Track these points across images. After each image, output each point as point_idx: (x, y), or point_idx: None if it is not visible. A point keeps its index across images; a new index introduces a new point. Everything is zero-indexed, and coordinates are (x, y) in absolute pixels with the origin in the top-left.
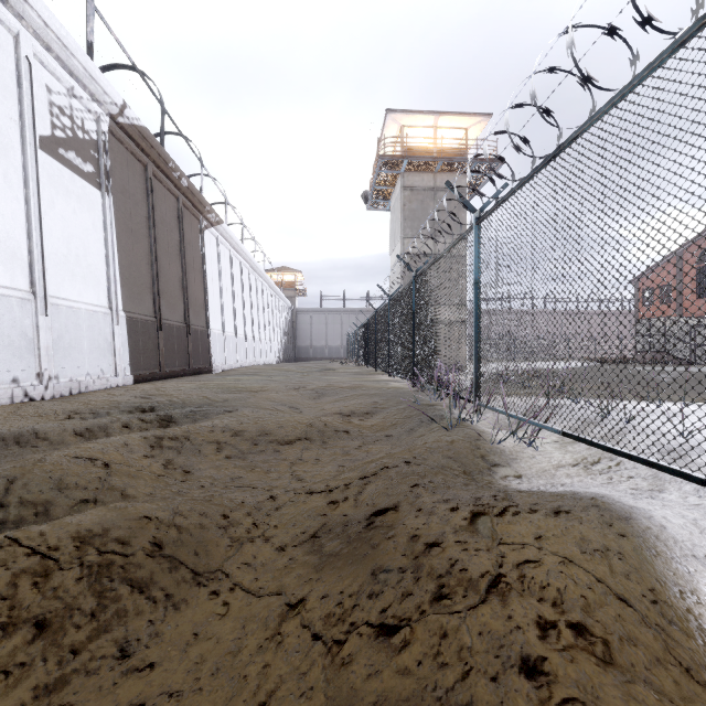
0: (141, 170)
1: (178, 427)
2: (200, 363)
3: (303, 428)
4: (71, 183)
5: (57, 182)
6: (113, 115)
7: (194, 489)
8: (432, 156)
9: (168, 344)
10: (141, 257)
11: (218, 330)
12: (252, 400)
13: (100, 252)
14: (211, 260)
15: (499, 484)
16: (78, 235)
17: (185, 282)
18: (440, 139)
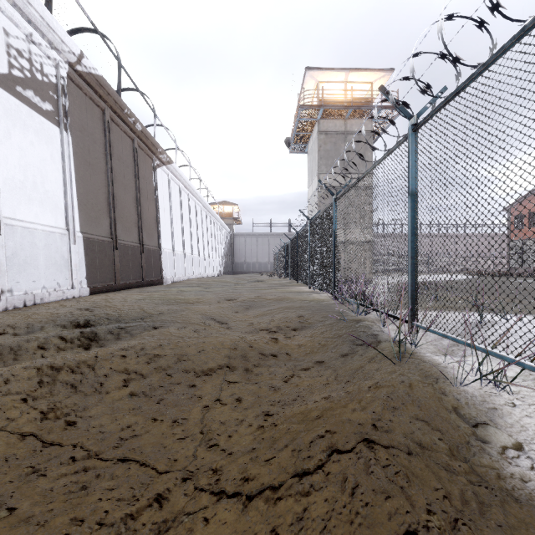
0: (99, 114)
1: (85, 353)
2: (152, 276)
3: (226, 353)
4: (28, 118)
5: (14, 116)
6: (71, 63)
7: (58, 466)
8: (344, 104)
9: (123, 261)
10: (99, 187)
11: (169, 249)
12: (183, 314)
13: (58, 180)
14: (163, 193)
15: (512, 478)
16: (36, 164)
17: (140, 210)
18: (350, 92)
